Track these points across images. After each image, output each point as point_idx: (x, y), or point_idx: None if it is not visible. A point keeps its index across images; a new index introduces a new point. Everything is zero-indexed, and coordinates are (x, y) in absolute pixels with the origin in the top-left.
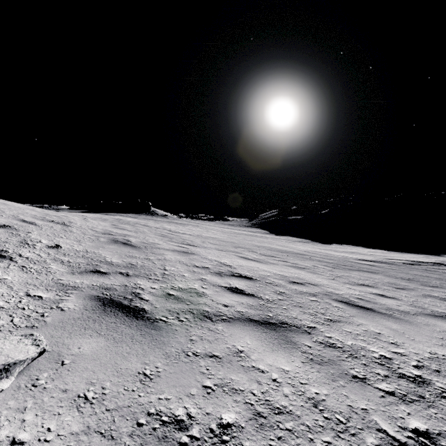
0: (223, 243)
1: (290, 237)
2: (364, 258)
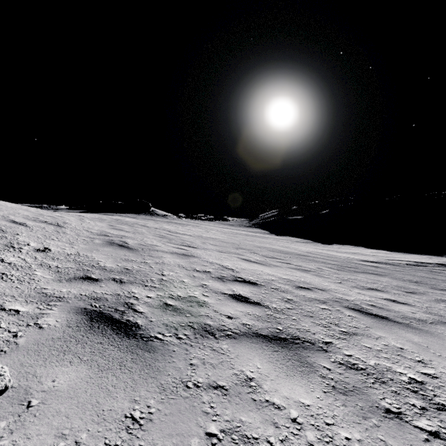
0: (224, 244)
1: (291, 237)
2: (367, 259)
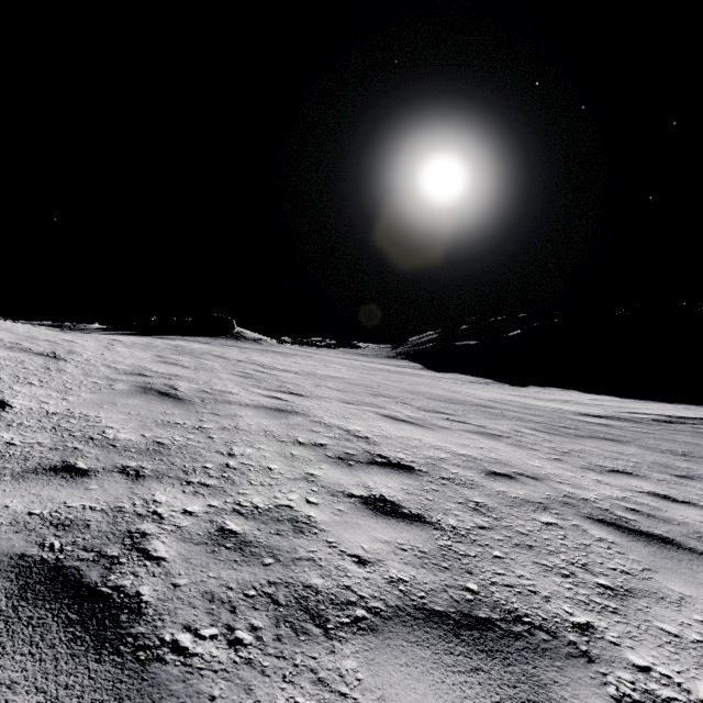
0: (351, 388)
1: (460, 374)
2: (588, 411)
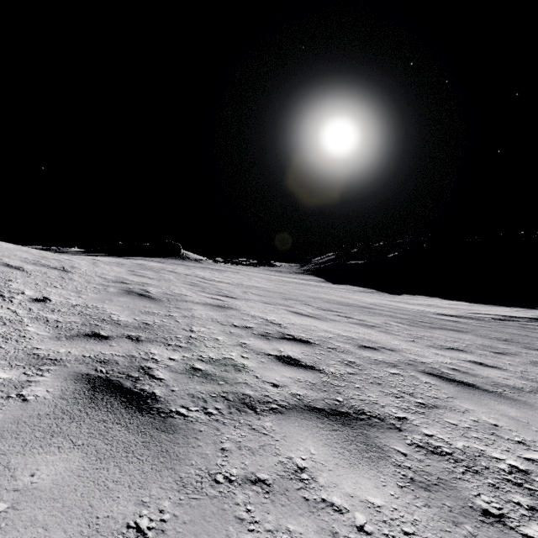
0: (269, 294)
1: (351, 286)
2: (444, 312)
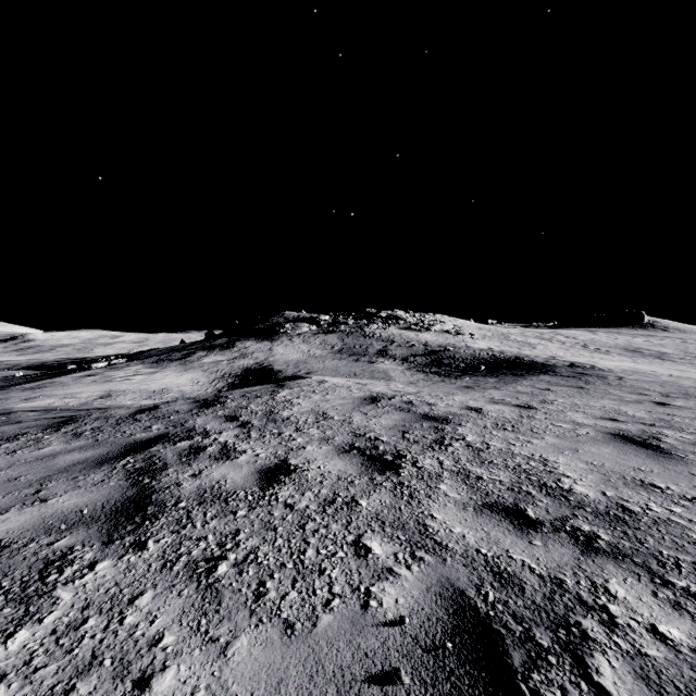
0: (581, 342)
1: None
2: None
